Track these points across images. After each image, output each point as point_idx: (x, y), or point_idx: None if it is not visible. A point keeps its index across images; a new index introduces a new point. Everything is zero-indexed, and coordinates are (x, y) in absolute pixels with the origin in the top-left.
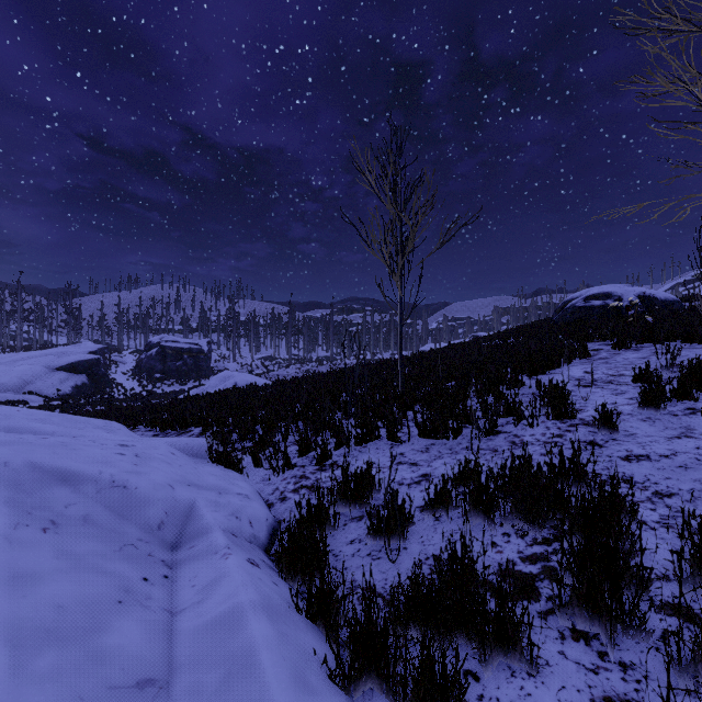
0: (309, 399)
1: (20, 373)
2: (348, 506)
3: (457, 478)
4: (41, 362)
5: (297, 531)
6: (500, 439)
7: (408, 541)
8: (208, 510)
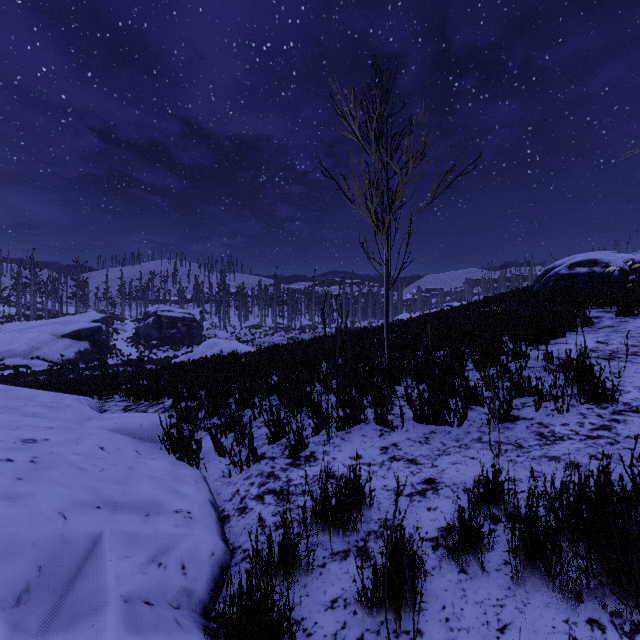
0: (287, 370)
1: (28, 340)
2: (327, 532)
3: (484, 497)
4: (48, 330)
5: (247, 595)
6: (521, 428)
7: (422, 614)
8: (113, 557)
